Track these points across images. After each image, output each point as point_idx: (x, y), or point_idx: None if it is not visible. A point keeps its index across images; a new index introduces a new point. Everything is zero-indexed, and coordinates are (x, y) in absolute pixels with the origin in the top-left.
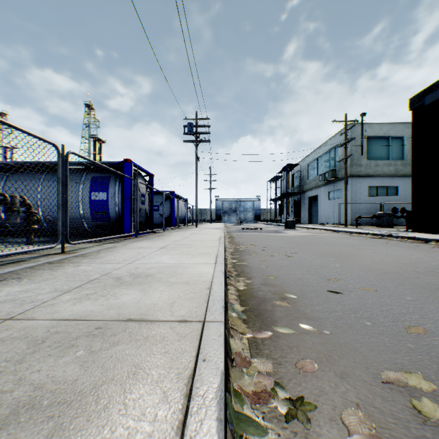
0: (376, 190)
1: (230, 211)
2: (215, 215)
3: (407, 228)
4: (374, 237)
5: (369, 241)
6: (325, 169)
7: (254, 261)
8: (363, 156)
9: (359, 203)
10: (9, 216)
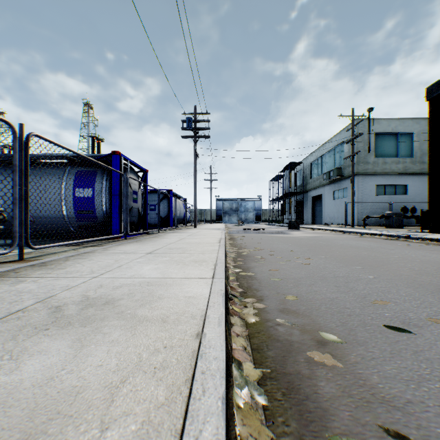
0: (384, 189)
1: (230, 211)
2: (216, 216)
3: (423, 228)
4: (389, 239)
5: (387, 243)
6: (329, 168)
7: (263, 270)
8: (371, 153)
9: (367, 202)
10: None
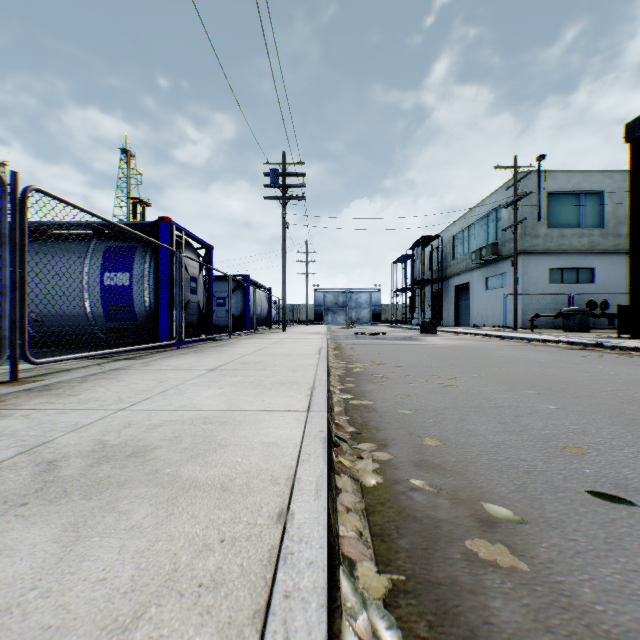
0: (561, 274)
1: (335, 308)
2: (314, 314)
3: (620, 332)
4: (571, 348)
5: (568, 354)
6: (480, 243)
7: (385, 397)
8: (541, 221)
9: (536, 294)
10: None
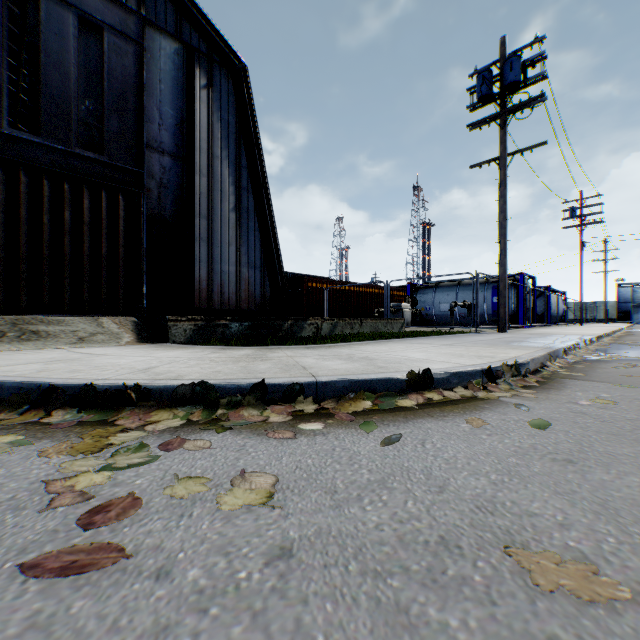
0: None
1: None
2: (615, 312)
3: None
4: None
5: None
6: None
7: (632, 337)
8: None
9: None
10: (470, 313)
